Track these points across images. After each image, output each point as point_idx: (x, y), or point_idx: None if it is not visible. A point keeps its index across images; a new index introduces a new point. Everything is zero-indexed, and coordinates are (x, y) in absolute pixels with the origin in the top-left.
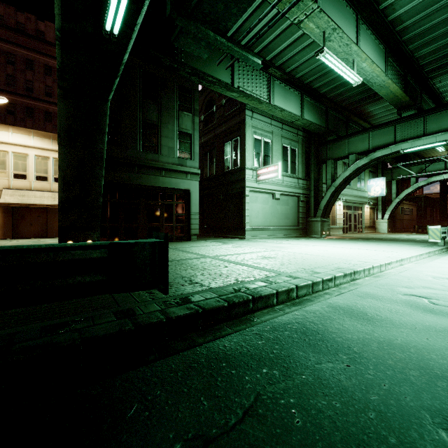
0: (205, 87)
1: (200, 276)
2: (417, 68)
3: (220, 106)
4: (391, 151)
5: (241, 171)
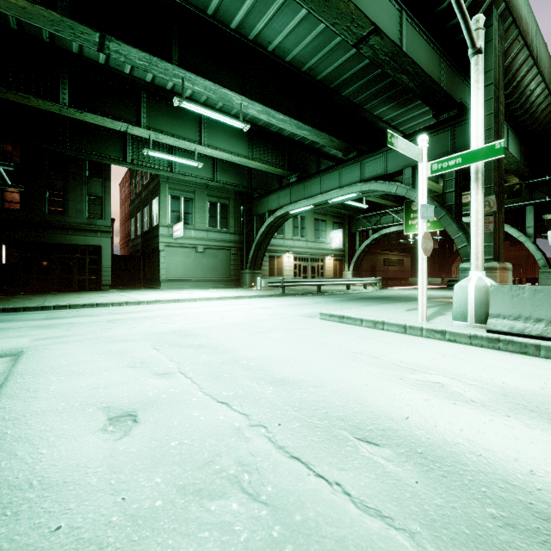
0: None
1: None
2: (297, 142)
3: None
4: (284, 212)
5: (158, 228)
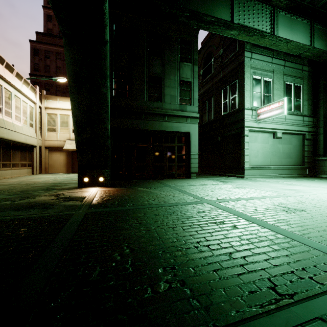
0: (204, 44)
1: (192, 254)
2: None
3: (218, 56)
4: None
5: (239, 112)
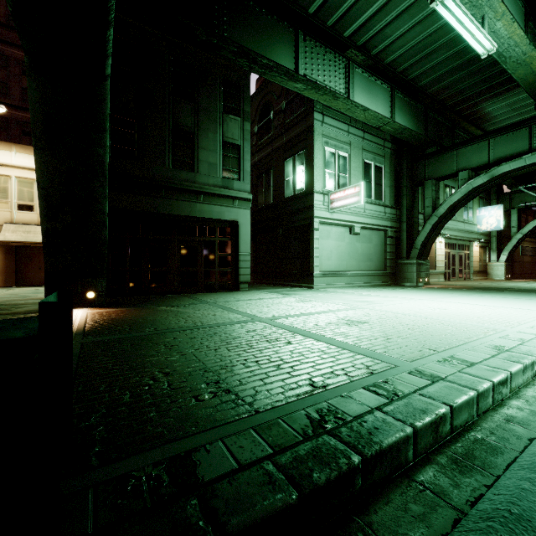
0: (259, 88)
1: (239, 369)
2: None
3: (280, 110)
4: (525, 163)
5: (307, 196)
